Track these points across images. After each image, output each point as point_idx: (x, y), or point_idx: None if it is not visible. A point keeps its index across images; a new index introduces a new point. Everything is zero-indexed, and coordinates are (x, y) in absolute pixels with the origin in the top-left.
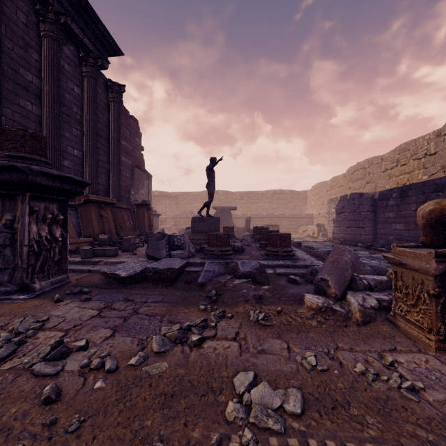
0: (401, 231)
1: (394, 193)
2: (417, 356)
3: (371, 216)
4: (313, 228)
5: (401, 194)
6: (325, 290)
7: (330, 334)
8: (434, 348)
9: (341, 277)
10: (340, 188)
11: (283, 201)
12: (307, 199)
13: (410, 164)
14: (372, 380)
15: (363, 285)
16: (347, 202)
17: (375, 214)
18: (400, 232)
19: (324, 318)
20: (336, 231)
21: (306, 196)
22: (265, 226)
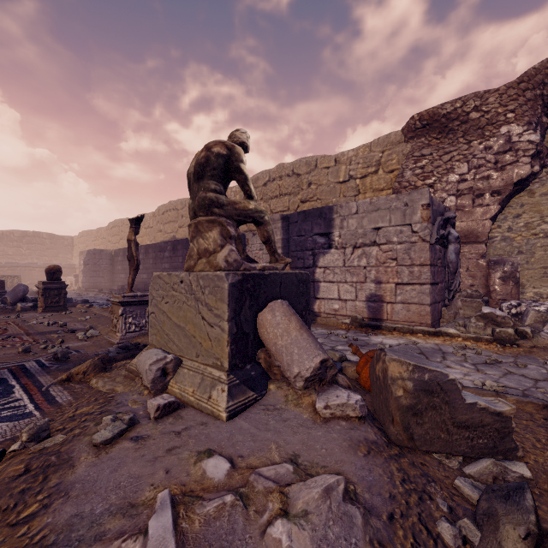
0: (124, 279)
1: (121, 252)
2: (32, 314)
3: (109, 268)
4: (72, 279)
5: (124, 254)
6: (6, 302)
7: (0, 314)
8: (41, 311)
9: (15, 296)
10: (104, 240)
11: (40, 247)
12: (74, 246)
13: (143, 231)
14: (6, 317)
15: (32, 300)
16: (91, 256)
17: (113, 266)
18: (123, 280)
19: (1, 311)
20: (84, 281)
21: (73, 242)
22: (0, 277)
